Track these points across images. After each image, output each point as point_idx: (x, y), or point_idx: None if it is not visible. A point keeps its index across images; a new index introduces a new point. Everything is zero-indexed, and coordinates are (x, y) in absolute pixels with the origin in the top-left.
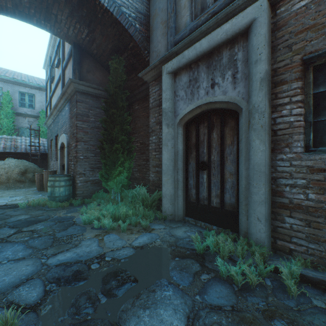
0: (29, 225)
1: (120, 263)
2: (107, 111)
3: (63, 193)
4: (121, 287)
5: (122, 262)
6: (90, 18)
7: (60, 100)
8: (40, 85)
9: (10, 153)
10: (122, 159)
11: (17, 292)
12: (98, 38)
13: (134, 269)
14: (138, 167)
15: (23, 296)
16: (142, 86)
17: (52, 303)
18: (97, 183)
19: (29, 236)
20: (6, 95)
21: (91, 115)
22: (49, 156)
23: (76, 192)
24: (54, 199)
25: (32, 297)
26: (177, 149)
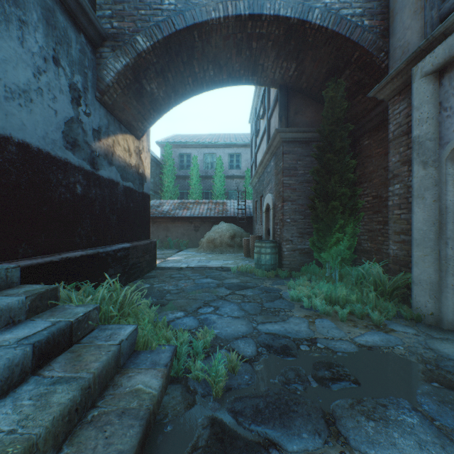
0: (240, 289)
1: (336, 355)
2: (320, 158)
3: (269, 261)
4: (336, 381)
5: (338, 355)
6: (298, 48)
7: (265, 156)
8: (245, 142)
9: (222, 217)
10: (341, 222)
11: (236, 343)
12: (308, 67)
13: (355, 369)
14: (369, 233)
15: (241, 348)
16: (375, 109)
17: (263, 364)
18: (307, 253)
19: (241, 299)
20: (218, 160)
21: (300, 167)
22: (253, 219)
23: (282, 262)
24: (260, 267)
25: (247, 351)
26: (445, 203)
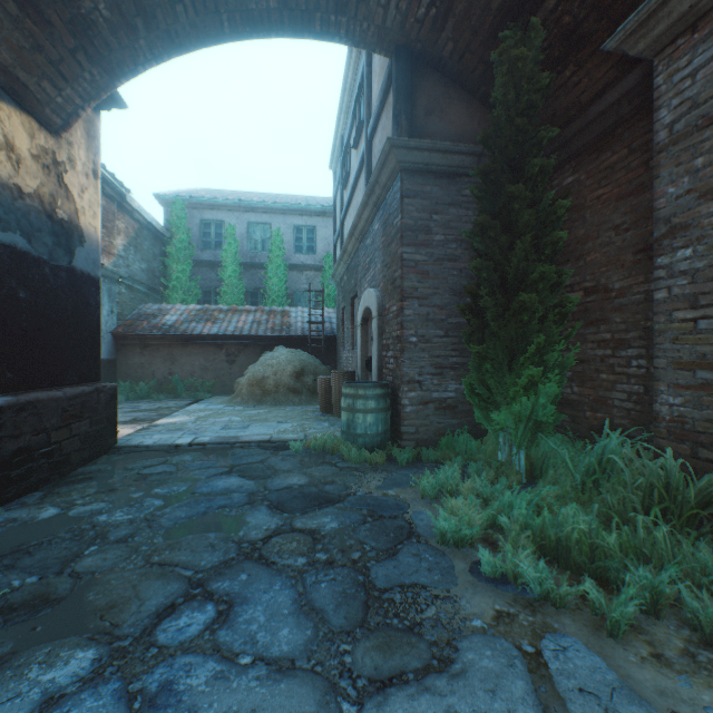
0: (307, 509)
1: None
2: (487, 199)
3: (373, 428)
4: None
5: None
6: None
7: (362, 212)
8: (324, 207)
9: (280, 337)
10: (539, 341)
11: None
12: None
13: None
14: (576, 366)
15: None
16: (601, 98)
17: None
18: (450, 407)
19: (307, 554)
20: (275, 236)
21: (436, 228)
22: (338, 341)
23: (399, 429)
24: (353, 441)
25: None
26: None
